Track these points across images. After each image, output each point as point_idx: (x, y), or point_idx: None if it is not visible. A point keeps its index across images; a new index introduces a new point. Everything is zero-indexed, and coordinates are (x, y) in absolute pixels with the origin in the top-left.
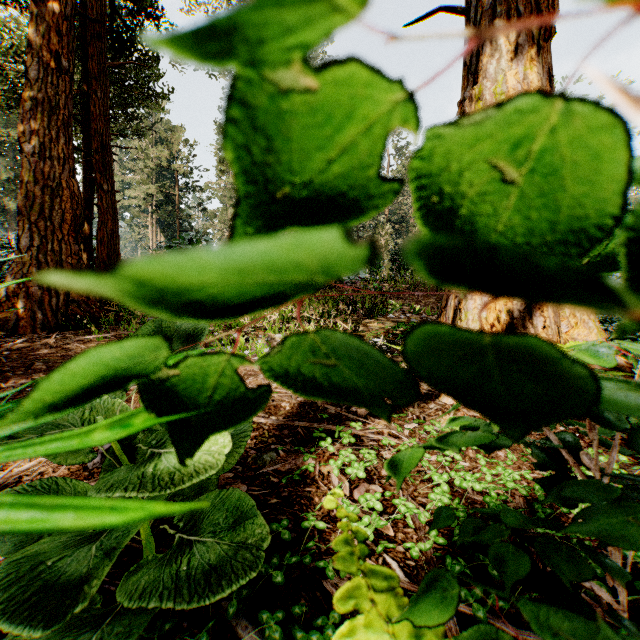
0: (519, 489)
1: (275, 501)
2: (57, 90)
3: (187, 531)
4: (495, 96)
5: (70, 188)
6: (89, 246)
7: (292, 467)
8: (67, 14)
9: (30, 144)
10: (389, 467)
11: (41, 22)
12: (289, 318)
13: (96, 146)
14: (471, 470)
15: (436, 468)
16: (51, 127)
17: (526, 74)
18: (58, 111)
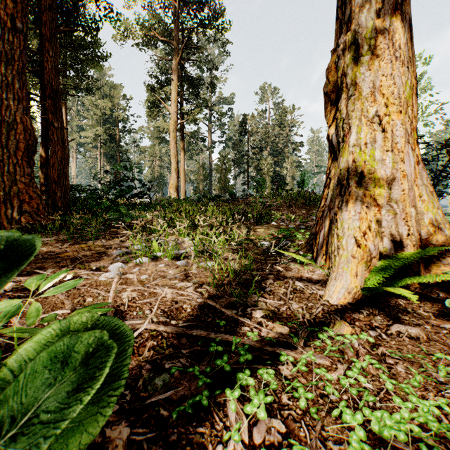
0: (445, 432)
1: None
2: (13, 46)
3: None
4: (366, 40)
5: (24, 123)
6: (46, 170)
7: (185, 393)
8: None
9: None
10: None
11: None
12: (196, 225)
13: (49, 93)
14: (377, 394)
15: (339, 391)
16: (8, 75)
17: (392, 22)
18: (14, 62)
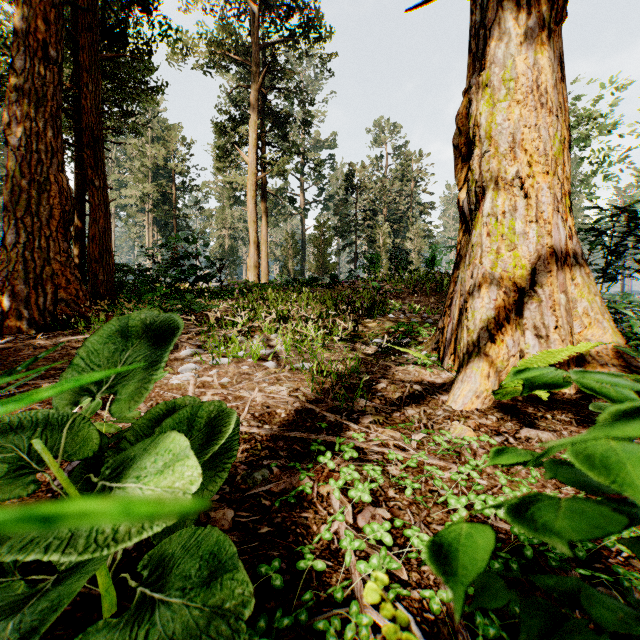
0: None
1: (266, 530)
2: (45, 81)
3: (151, 585)
4: (504, 82)
5: (59, 183)
6: (81, 244)
7: (287, 487)
8: (56, 2)
9: (16, 137)
10: (433, 556)
11: (28, 10)
12: (286, 318)
13: (87, 141)
14: (490, 490)
15: (450, 487)
16: (39, 119)
17: (536, 59)
18: (46, 103)
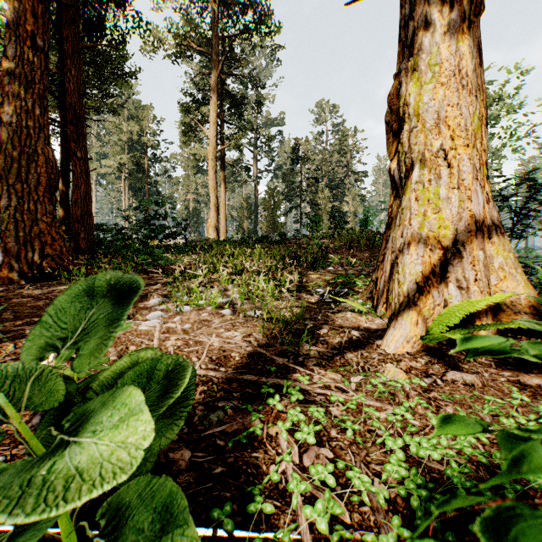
0: (478, 456)
1: (220, 471)
2: (33, 67)
3: (107, 536)
4: (430, 67)
5: (45, 154)
6: (66, 207)
7: (239, 427)
8: None
9: (9, 114)
10: None
11: (19, 5)
12: (241, 270)
13: (71, 118)
14: (422, 430)
15: (386, 427)
16: (28, 99)
17: (458, 47)
18: (34, 85)
